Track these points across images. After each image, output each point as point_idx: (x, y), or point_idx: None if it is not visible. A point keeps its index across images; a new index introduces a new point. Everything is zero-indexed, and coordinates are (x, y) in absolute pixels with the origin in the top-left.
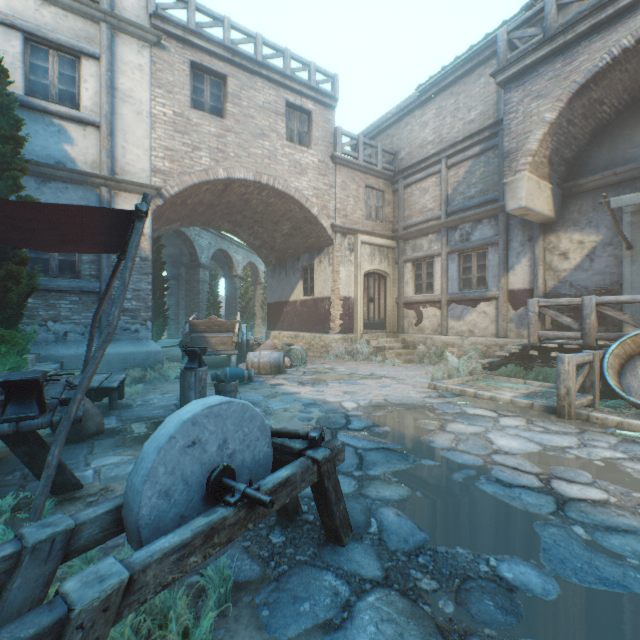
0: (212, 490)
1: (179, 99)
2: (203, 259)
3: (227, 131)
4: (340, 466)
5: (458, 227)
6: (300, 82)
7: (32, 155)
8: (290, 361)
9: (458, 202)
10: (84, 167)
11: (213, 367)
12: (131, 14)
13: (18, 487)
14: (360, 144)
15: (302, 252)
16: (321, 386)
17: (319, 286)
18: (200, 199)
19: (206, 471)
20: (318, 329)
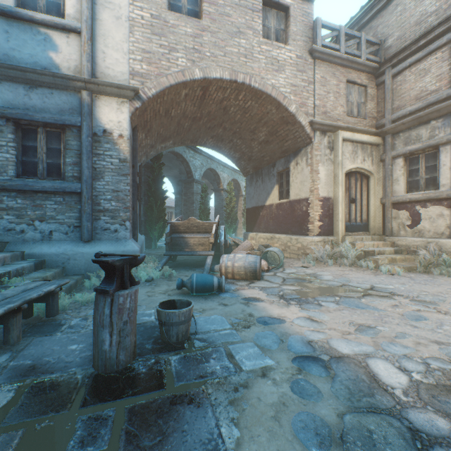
0: None
1: (156, 2)
2: (196, 176)
3: (203, 31)
4: None
5: None
6: None
7: (21, 63)
8: (267, 264)
9: None
10: (67, 73)
11: (192, 266)
12: None
13: None
14: (341, 35)
15: (277, 158)
16: (311, 307)
17: (295, 188)
18: (182, 110)
19: None
20: (294, 231)
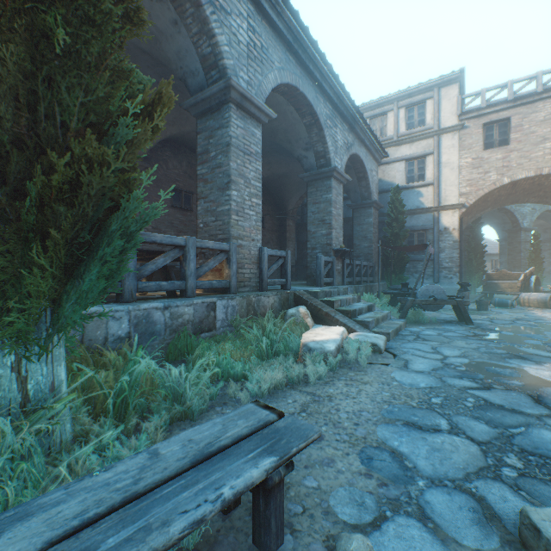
0: (429, 298)
1: (474, 150)
2: (524, 223)
3: (509, 152)
4: (496, 322)
5: None
6: None
7: (407, 207)
8: None
9: None
10: (426, 205)
11: None
12: (447, 122)
13: None
14: None
15: None
16: None
17: None
18: (496, 195)
19: (429, 295)
20: None
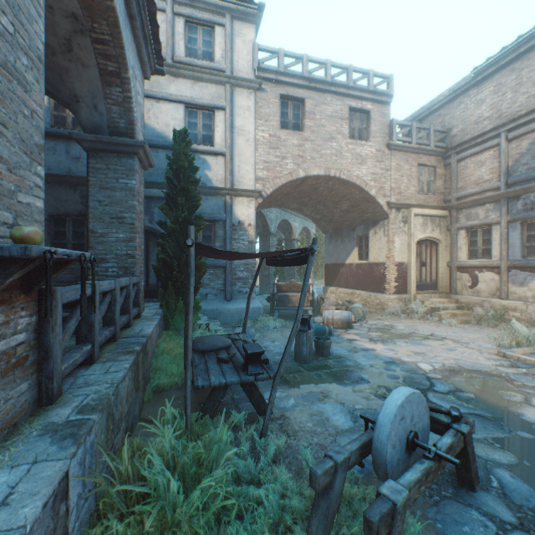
0: (410, 446)
1: (272, 124)
2: (272, 229)
3: (305, 141)
4: None
5: (520, 197)
6: (361, 89)
7: None
8: (354, 317)
9: (520, 173)
10: (216, 184)
11: (293, 318)
12: (243, 73)
13: (234, 406)
14: (413, 129)
15: (357, 224)
16: (390, 344)
17: (374, 253)
18: (281, 191)
19: (405, 434)
20: (373, 289)
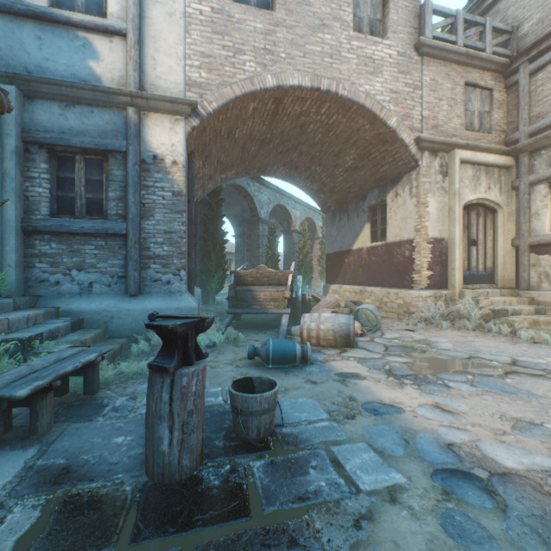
0: None
1: None
2: (262, 214)
3: (276, 26)
4: None
5: None
6: None
7: (56, 76)
8: (360, 326)
9: None
10: (110, 86)
11: (261, 328)
12: None
13: None
14: (459, 22)
15: (369, 188)
16: (436, 389)
17: (394, 227)
18: (249, 130)
19: None
20: (392, 282)
